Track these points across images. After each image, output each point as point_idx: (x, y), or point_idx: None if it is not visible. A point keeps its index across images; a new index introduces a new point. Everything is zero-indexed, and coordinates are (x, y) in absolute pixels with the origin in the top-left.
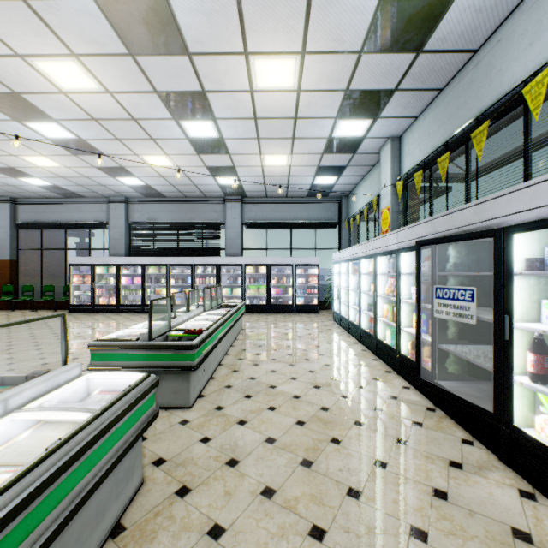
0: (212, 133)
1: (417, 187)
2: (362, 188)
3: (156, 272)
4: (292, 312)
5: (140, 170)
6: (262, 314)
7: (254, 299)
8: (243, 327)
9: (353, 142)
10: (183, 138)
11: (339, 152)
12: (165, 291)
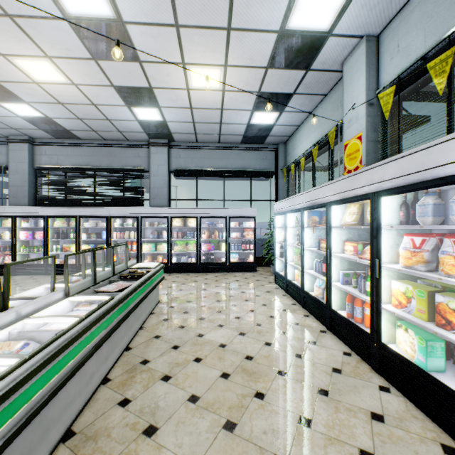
0: (102, 5)
1: (438, 82)
2: (306, 129)
3: (63, 225)
4: (225, 271)
5: (25, 90)
6: (191, 274)
7: (182, 256)
8: (161, 298)
9: (311, 45)
10: (58, 16)
11: (288, 67)
12: (75, 248)
